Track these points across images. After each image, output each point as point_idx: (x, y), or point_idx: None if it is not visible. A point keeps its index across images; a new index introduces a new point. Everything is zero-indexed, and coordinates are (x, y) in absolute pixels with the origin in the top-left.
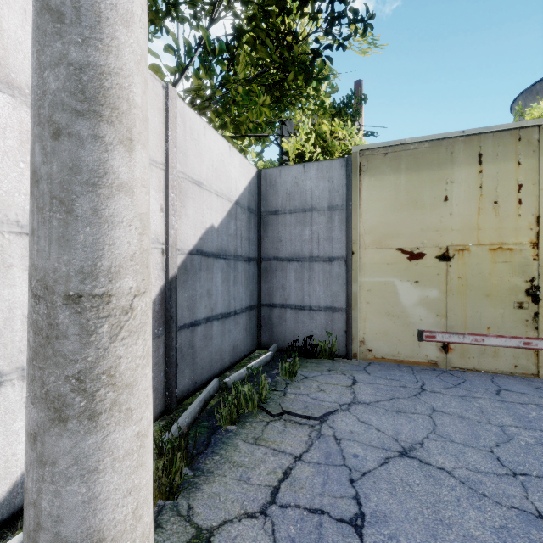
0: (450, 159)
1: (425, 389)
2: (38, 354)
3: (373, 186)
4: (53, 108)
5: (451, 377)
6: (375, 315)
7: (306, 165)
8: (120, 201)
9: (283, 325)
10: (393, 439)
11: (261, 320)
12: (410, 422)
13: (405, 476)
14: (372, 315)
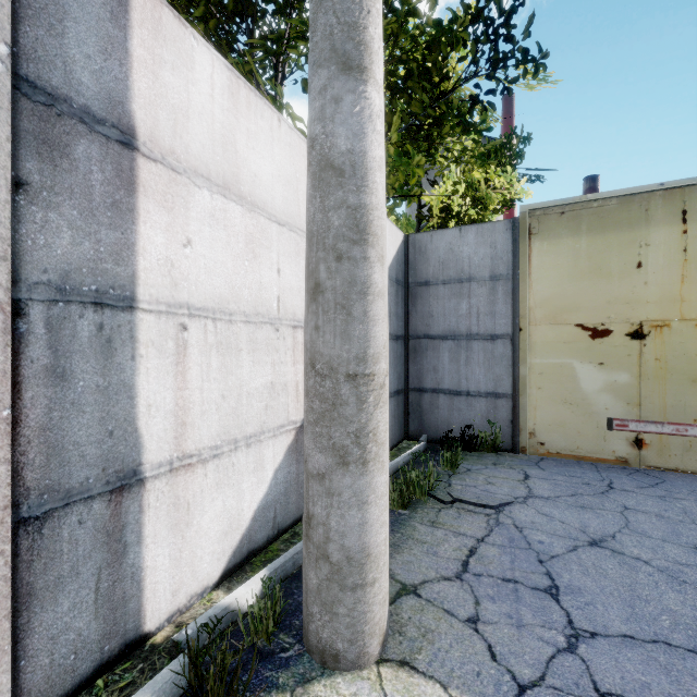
0: (644, 218)
1: (614, 488)
2: (325, 416)
3: (546, 251)
4: (336, 239)
5: (646, 476)
6: (548, 402)
7: (463, 229)
8: (379, 304)
9: (435, 412)
10: (580, 531)
11: (409, 406)
12: (598, 518)
13: (597, 561)
14: (545, 402)
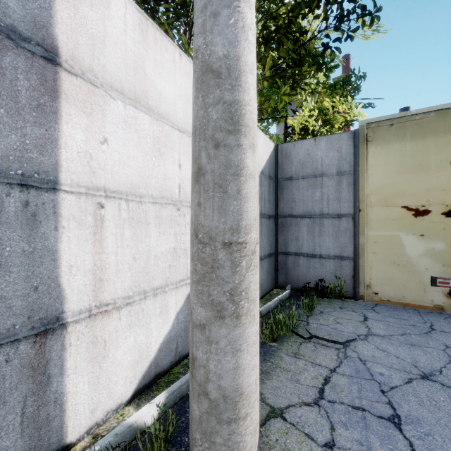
0: None
1: (435, 329)
2: (205, 277)
3: (379, 153)
4: (214, 130)
5: None
6: (381, 263)
7: (317, 139)
8: (250, 184)
9: (297, 269)
10: (412, 365)
11: (278, 265)
12: (425, 354)
13: (429, 393)
14: (378, 263)
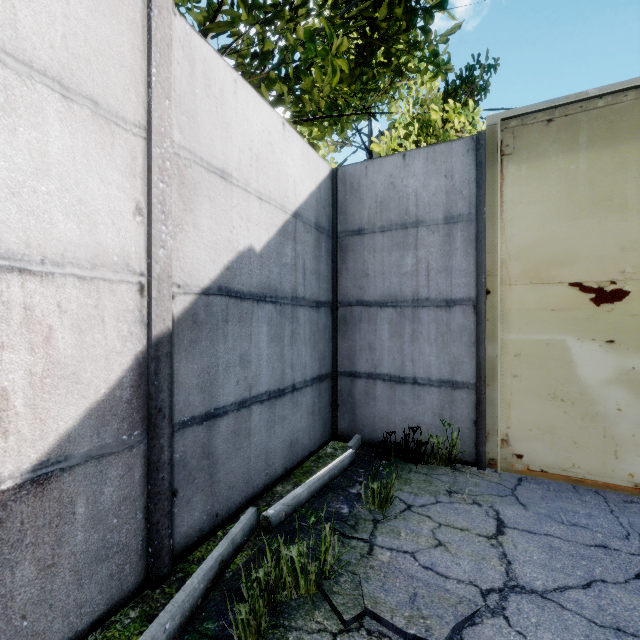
0: None
1: None
2: None
3: (525, 178)
4: None
5: None
6: (528, 397)
7: (408, 155)
8: None
9: (371, 405)
10: None
11: (338, 396)
12: None
13: None
14: (524, 397)
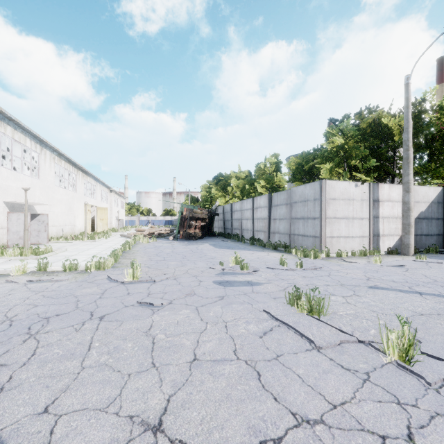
0: None
1: None
2: (404, 229)
3: None
4: (405, 210)
5: None
6: None
7: None
8: (411, 217)
9: None
10: None
11: None
12: None
13: None
14: None
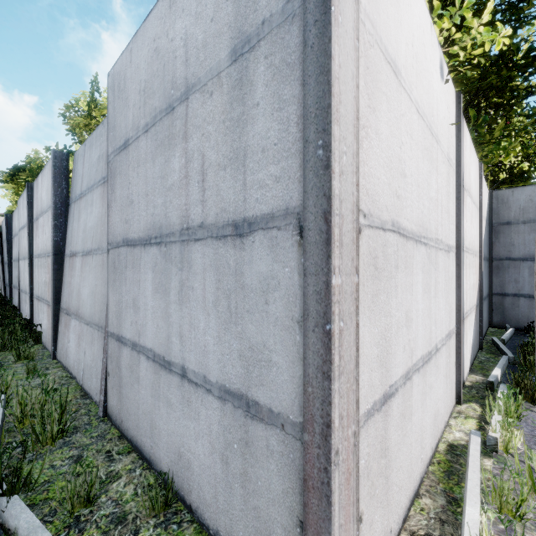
0: None
1: None
2: None
3: None
4: None
5: None
6: None
7: None
8: None
9: (516, 310)
10: None
11: (492, 305)
12: None
13: None
14: None
